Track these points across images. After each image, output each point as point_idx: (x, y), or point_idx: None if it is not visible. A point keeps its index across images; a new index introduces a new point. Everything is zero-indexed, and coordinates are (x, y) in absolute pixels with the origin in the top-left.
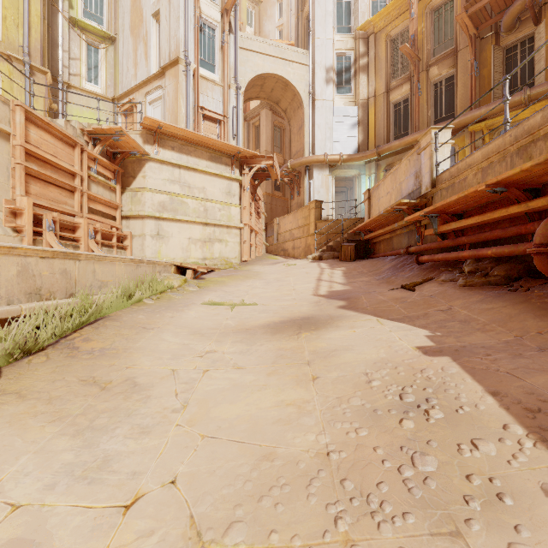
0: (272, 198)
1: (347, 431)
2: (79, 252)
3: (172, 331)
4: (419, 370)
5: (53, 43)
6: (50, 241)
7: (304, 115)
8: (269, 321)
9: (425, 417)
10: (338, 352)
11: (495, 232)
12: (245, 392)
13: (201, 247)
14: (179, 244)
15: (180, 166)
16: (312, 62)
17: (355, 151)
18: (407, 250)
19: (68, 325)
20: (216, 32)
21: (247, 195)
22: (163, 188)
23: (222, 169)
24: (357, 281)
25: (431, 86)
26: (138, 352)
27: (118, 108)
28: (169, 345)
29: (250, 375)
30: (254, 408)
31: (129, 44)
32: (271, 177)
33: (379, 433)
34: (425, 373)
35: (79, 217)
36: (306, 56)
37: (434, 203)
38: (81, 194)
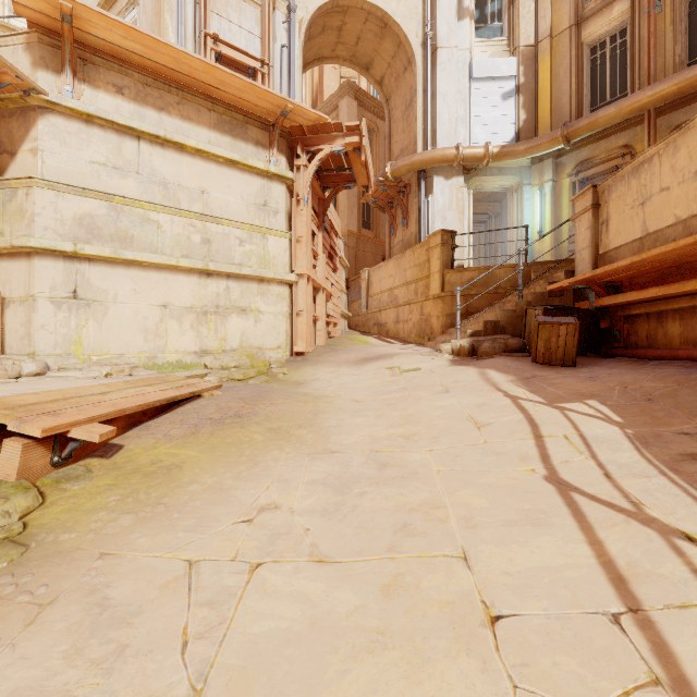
0: (358, 239)
1: None
2: None
3: None
4: None
5: None
6: None
7: (416, 78)
8: None
9: None
10: None
11: None
12: None
13: (195, 325)
14: (135, 320)
15: (139, 134)
16: None
17: (512, 141)
18: None
19: None
20: None
21: (303, 213)
22: (92, 184)
23: (247, 151)
24: None
25: None
26: None
27: None
28: None
29: None
30: None
31: None
32: (357, 182)
33: None
34: None
35: None
36: None
37: None
38: None
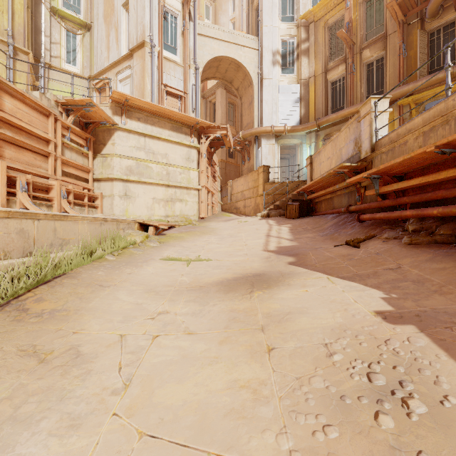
0: (226, 164)
1: (314, 433)
2: (37, 211)
3: (128, 289)
4: (384, 342)
5: (36, 29)
6: (23, 200)
7: (253, 92)
8: (222, 278)
9: (408, 415)
10: (293, 315)
11: (439, 192)
12: (194, 367)
13: (164, 205)
14: (144, 203)
15: (145, 135)
16: (261, 46)
17: (298, 123)
18: (347, 209)
19: (22, 285)
20: (177, 19)
21: (204, 161)
22: (130, 154)
23: (182, 137)
24: (303, 237)
25: (364, 67)
26: (89, 313)
27: (93, 86)
28: (123, 305)
29: (201, 343)
30: (204, 390)
31: (103, 31)
32: (225, 145)
33: (355, 440)
34: (393, 347)
35: (52, 180)
36: (256, 41)
37: (374, 166)
38: (55, 159)
